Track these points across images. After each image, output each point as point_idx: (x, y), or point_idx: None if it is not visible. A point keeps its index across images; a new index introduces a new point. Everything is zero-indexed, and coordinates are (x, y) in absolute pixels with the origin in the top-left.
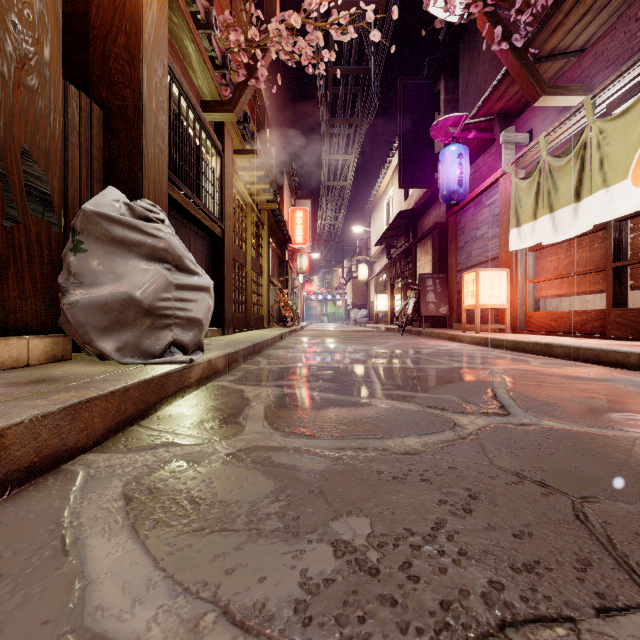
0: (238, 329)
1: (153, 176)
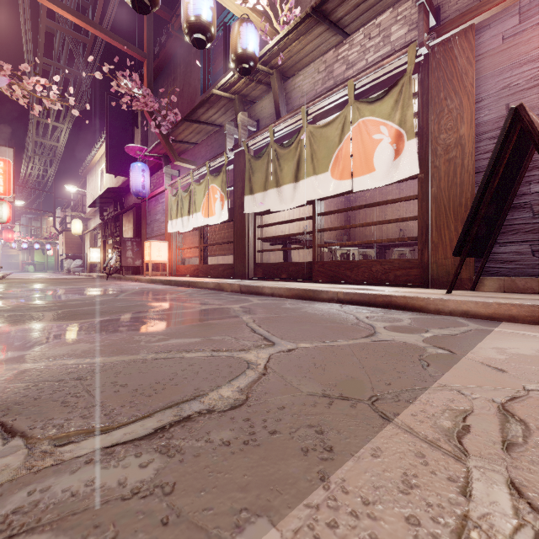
0: None
1: None
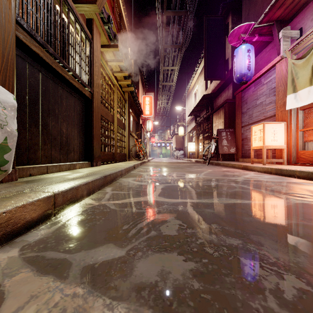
0: (107, 162)
1: None
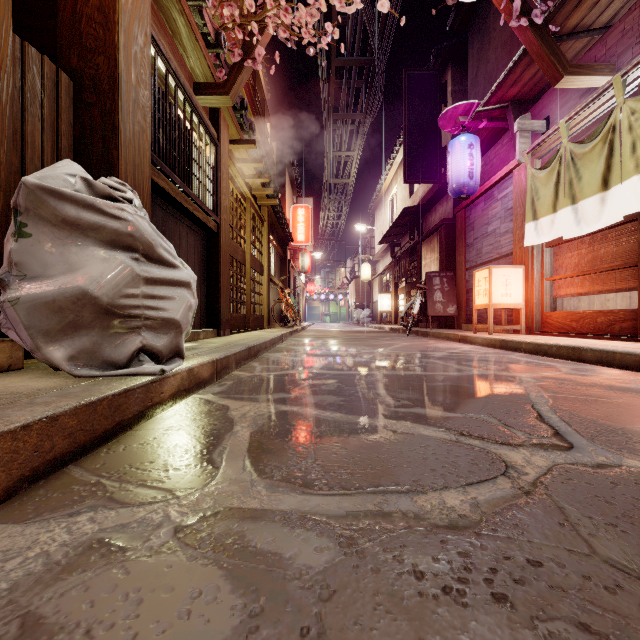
0: (236, 330)
1: (132, 157)
